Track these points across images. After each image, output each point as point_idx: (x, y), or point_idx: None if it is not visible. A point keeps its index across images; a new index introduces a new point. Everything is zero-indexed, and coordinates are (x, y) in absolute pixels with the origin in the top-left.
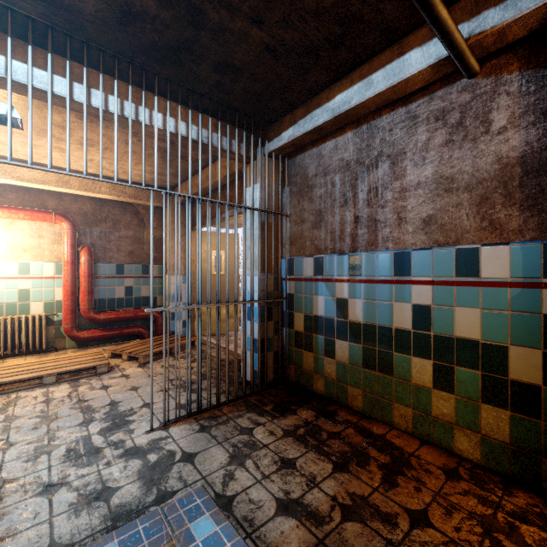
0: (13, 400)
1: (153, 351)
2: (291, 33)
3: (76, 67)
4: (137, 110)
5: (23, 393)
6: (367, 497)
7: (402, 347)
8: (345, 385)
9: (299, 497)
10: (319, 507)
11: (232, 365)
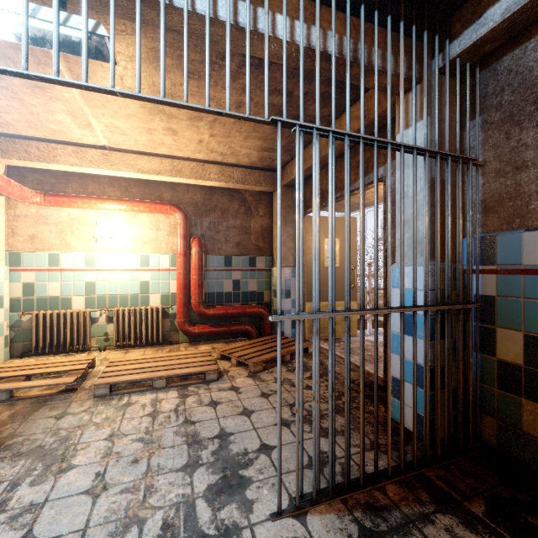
0: (123, 405)
1: (264, 358)
2: None
3: None
4: (254, 14)
5: (134, 397)
6: None
7: None
8: None
9: None
10: None
11: (366, 391)
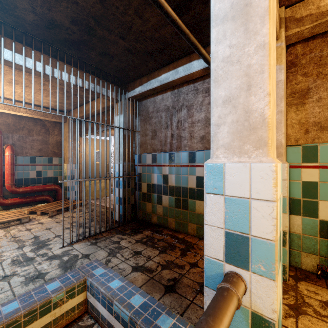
0: None
1: (57, 209)
2: (139, 45)
3: (16, 44)
4: (53, 71)
5: None
6: (173, 261)
7: (192, 196)
8: (167, 217)
9: (143, 264)
10: (151, 267)
11: (107, 214)
